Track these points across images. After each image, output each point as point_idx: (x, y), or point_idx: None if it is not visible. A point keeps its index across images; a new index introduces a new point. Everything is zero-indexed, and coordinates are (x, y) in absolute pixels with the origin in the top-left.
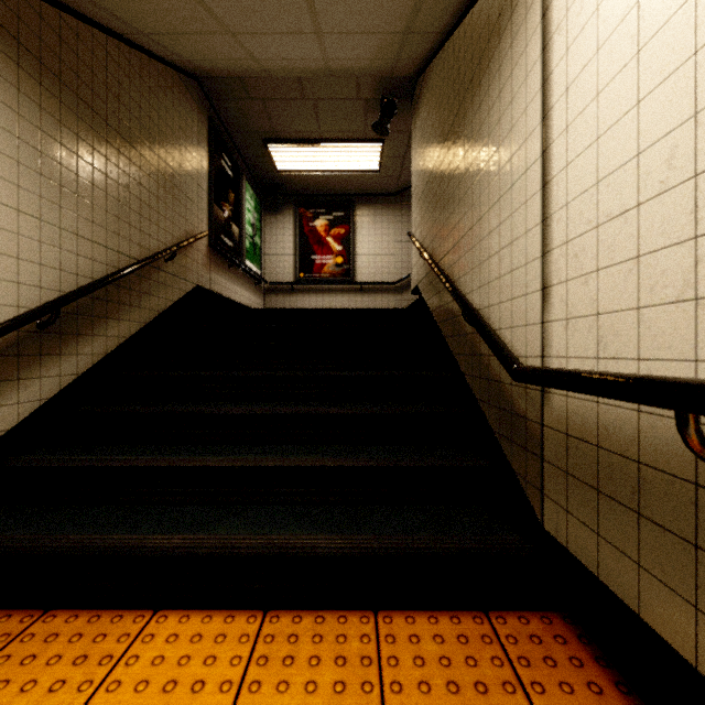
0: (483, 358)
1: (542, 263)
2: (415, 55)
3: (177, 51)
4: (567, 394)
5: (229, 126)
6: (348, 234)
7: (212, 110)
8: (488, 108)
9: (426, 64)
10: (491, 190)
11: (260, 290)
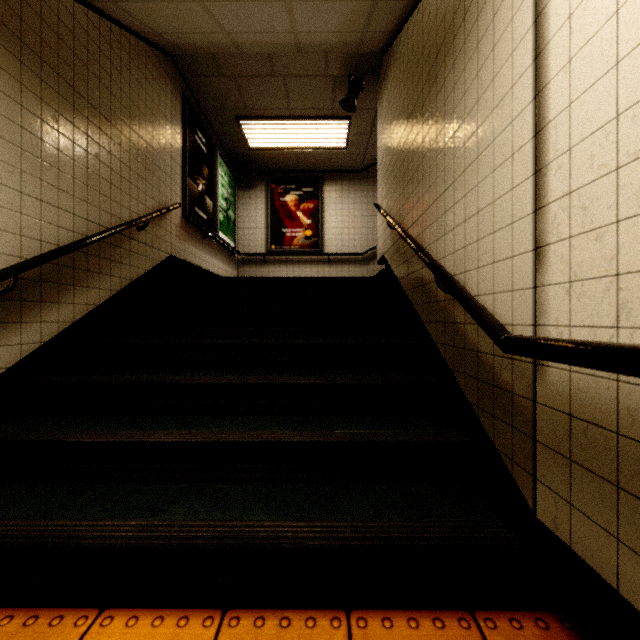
0: (457, 326)
1: (534, 220)
2: (383, 27)
3: (148, 22)
4: (571, 369)
5: (203, 103)
6: (317, 208)
7: (185, 87)
8: (464, 63)
9: (393, 37)
10: (468, 148)
11: (234, 261)
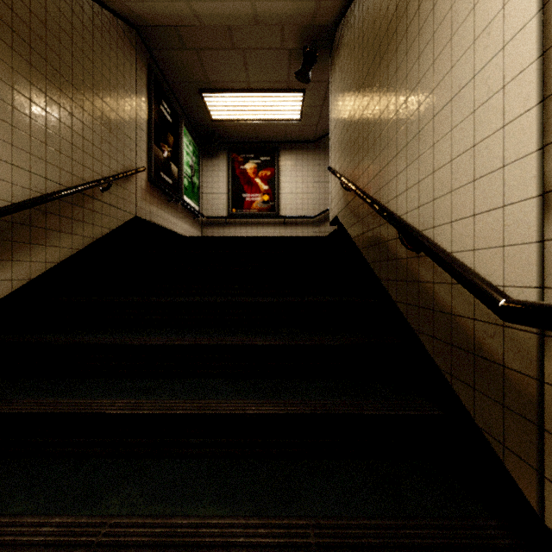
0: (423, 285)
1: (541, 159)
2: None
3: None
4: None
5: (168, 76)
6: (273, 175)
7: (151, 59)
8: (432, 3)
9: (347, 6)
10: (438, 93)
11: (198, 223)
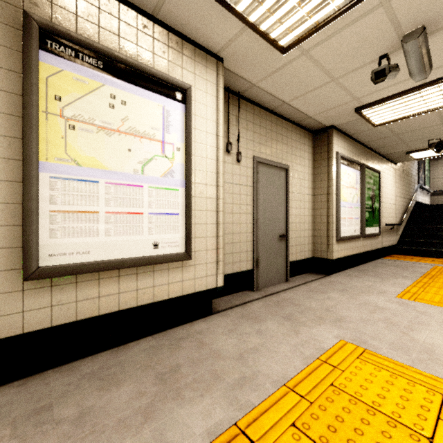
0: None
1: None
2: None
3: None
4: None
5: None
6: None
7: None
8: None
9: None
10: None
11: (428, 195)
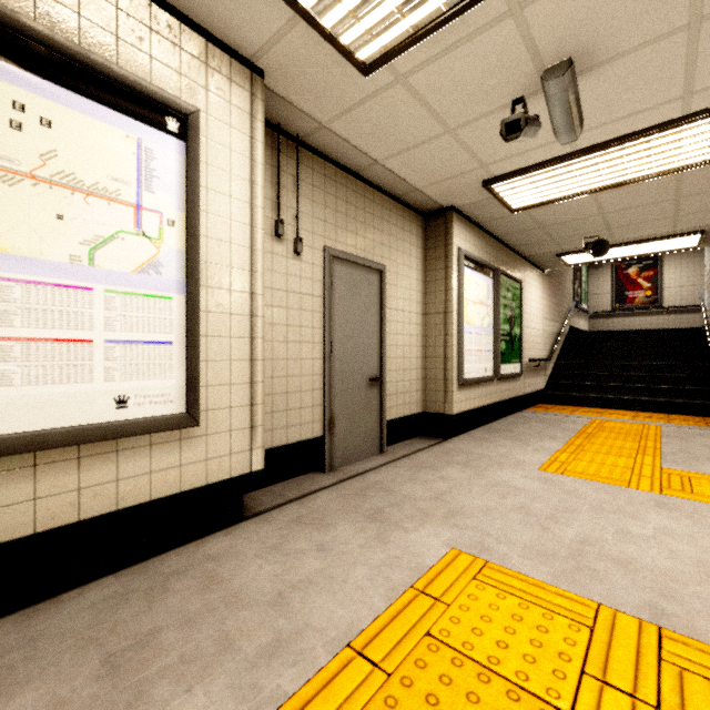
0: None
1: None
2: None
3: None
4: None
5: None
6: (656, 275)
7: None
8: None
9: None
10: None
11: (586, 317)
